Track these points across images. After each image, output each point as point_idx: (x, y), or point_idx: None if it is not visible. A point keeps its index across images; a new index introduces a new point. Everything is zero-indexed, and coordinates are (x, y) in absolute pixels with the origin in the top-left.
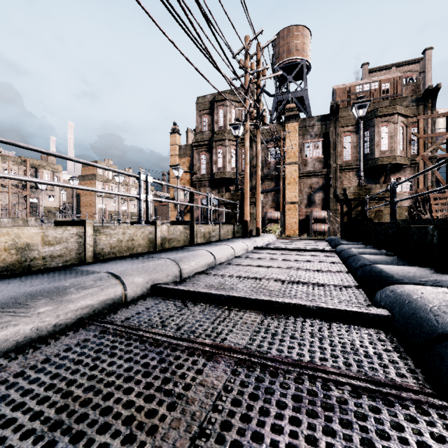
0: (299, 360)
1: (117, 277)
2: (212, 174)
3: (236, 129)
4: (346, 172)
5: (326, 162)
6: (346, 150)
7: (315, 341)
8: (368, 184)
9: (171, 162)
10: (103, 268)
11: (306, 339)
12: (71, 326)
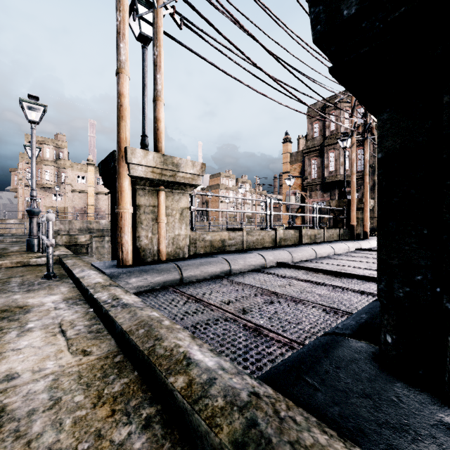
0: (338, 286)
1: (262, 256)
2: (323, 178)
3: (344, 140)
4: None
5: None
6: None
7: (351, 284)
8: None
9: (283, 169)
10: (254, 252)
11: (348, 283)
12: (249, 271)
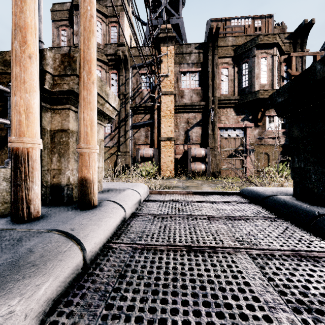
0: None
1: None
2: None
3: None
4: (224, 107)
5: (204, 95)
6: (223, 83)
7: None
8: (245, 121)
9: None
10: None
11: None
12: None
